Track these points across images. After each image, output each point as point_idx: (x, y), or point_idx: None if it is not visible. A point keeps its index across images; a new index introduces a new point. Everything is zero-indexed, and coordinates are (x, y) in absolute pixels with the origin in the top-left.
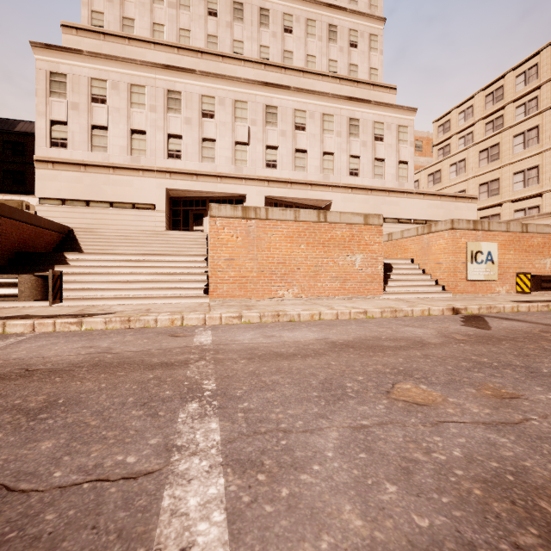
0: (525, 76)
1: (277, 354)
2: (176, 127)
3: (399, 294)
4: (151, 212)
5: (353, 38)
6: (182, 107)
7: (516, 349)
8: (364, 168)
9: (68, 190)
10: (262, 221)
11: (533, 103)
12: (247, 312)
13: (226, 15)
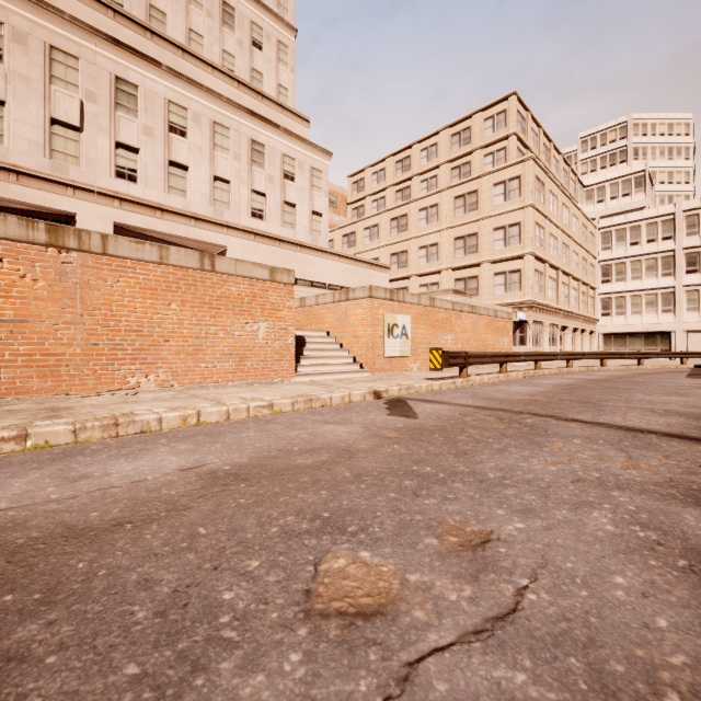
0: (428, 152)
1: (73, 531)
2: None
3: (314, 376)
4: None
5: (257, 35)
6: None
7: (451, 444)
8: (271, 211)
9: None
10: (93, 256)
11: (434, 181)
12: (43, 426)
13: None
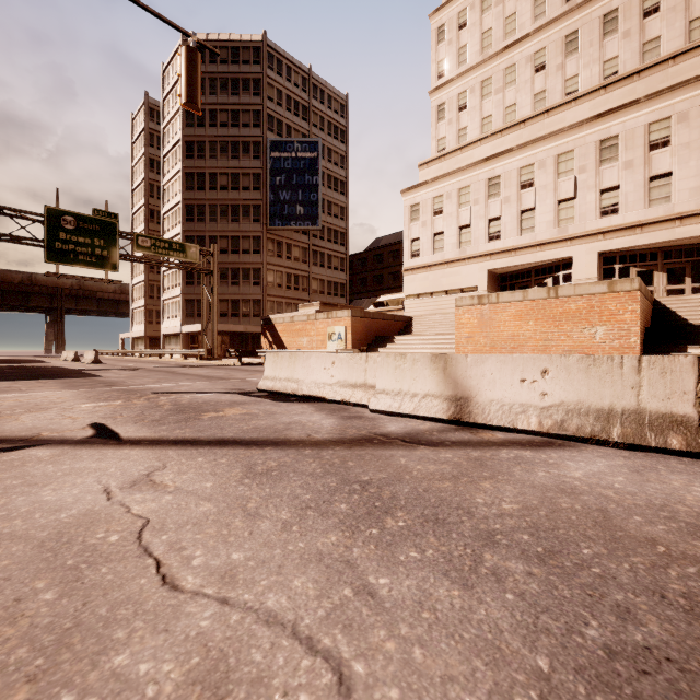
0: None
1: None
2: (495, 211)
3: None
4: (474, 293)
5: None
6: (501, 188)
7: None
8: None
9: (420, 287)
10: (493, 305)
11: None
12: None
13: (556, 59)
